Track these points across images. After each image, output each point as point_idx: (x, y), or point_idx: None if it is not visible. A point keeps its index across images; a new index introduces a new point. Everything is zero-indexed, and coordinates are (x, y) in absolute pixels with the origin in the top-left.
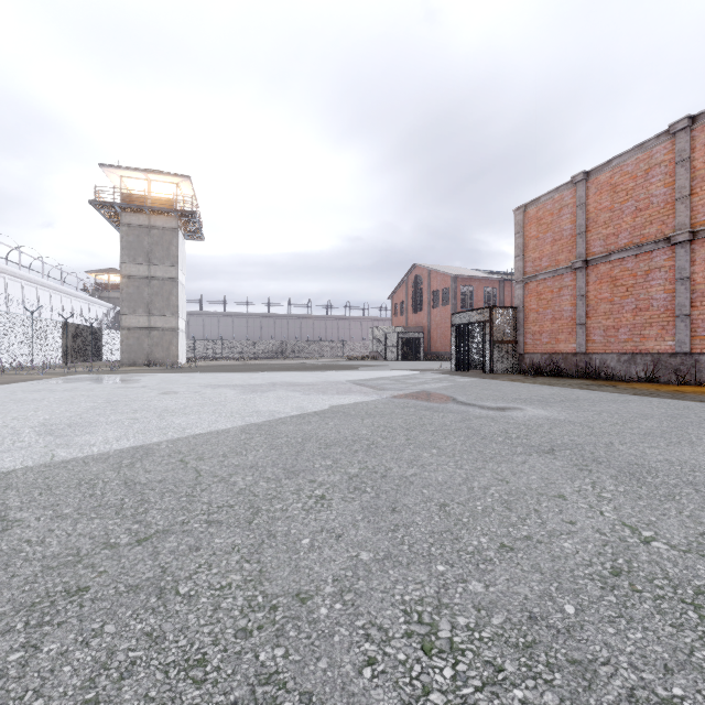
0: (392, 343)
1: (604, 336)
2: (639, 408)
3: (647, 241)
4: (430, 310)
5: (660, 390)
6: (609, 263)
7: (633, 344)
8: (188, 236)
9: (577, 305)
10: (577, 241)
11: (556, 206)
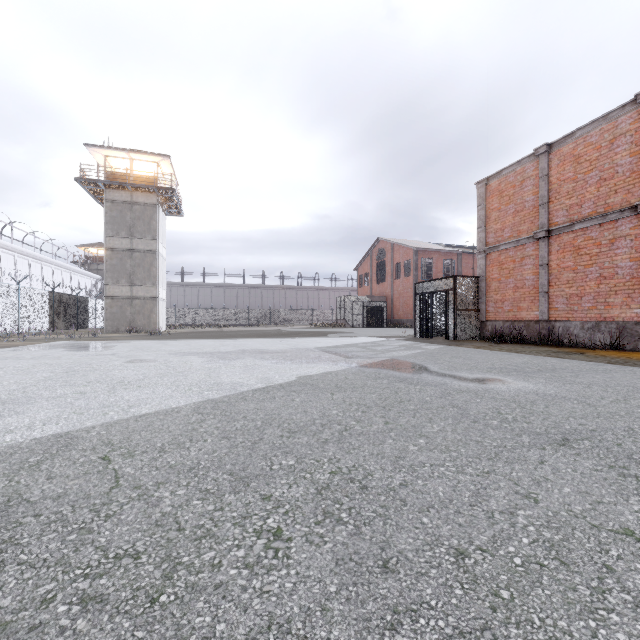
0: (358, 311)
1: (567, 304)
2: (627, 379)
3: (611, 210)
4: (393, 280)
5: (632, 358)
6: (572, 233)
7: (598, 311)
8: (169, 212)
9: (540, 274)
10: (540, 212)
11: (518, 178)
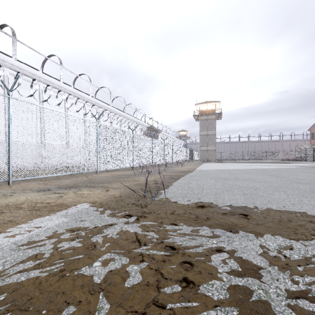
0: (310, 153)
1: None
2: None
3: None
4: None
5: None
6: None
7: None
8: (216, 119)
9: None
10: None
11: None
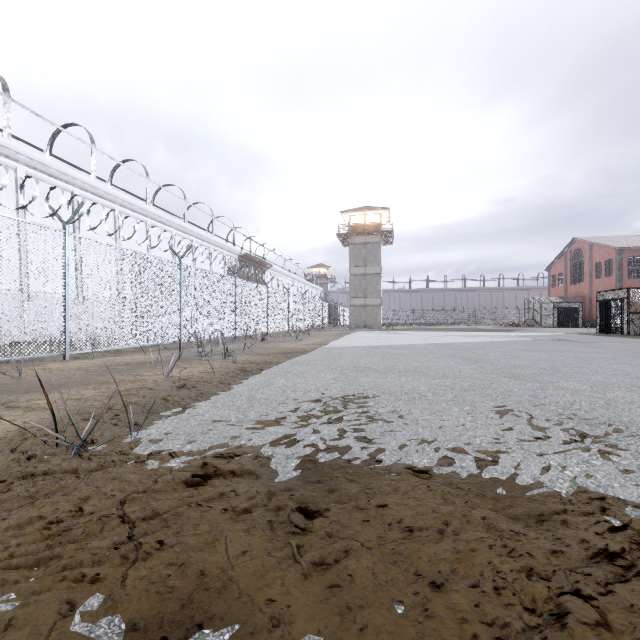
0: (548, 312)
1: None
2: None
3: None
4: (591, 280)
5: None
6: None
7: None
8: (383, 243)
9: None
10: None
11: None
